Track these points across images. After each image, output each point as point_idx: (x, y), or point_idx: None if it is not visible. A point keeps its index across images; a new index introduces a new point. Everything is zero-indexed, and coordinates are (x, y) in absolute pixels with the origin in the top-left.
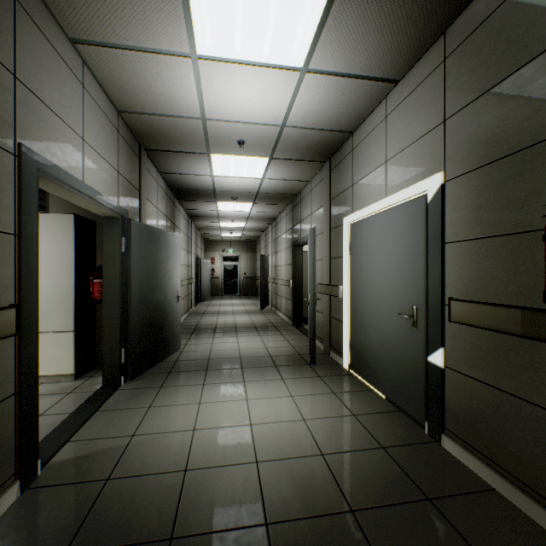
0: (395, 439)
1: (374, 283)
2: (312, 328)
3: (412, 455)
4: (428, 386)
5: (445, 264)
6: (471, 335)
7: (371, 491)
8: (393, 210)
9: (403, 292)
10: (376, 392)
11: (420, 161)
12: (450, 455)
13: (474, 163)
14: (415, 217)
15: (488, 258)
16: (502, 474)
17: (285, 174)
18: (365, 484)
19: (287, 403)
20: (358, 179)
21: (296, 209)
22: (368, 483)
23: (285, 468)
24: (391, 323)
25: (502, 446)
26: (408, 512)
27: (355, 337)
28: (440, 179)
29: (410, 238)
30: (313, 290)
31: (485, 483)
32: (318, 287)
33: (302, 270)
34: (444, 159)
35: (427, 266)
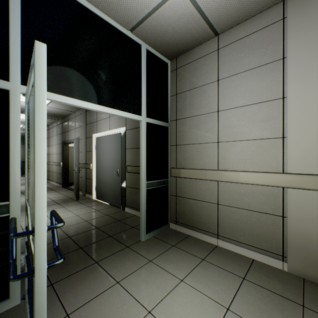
0: (111, 212)
1: (106, 162)
2: (78, 183)
3: (116, 214)
4: (122, 194)
5: (126, 155)
6: (132, 175)
7: (103, 223)
8: (112, 135)
9: (115, 164)
10: (106, 203)
11: (120, 121)
12: (127, 212)
13: (132, 127)
14: (119, 139)
15: (135, 154)
16: (137, 210)
17: (60, 107)
18: (101, 222)
19: (68, 213)
20: (99, 120)
21: (65, 124)
22: (102, 222)
23: (73, 227)
24: (111, 176)
25: (137, 203)
26: (113, 224)
27: (98, 184)
28: (125, 129)
29: (117, 146)
30: (78, 166)
31: (134, 214)
32: (80, 165)
33: (68, 156)
34: (126, 123)
35: (122, 156)
